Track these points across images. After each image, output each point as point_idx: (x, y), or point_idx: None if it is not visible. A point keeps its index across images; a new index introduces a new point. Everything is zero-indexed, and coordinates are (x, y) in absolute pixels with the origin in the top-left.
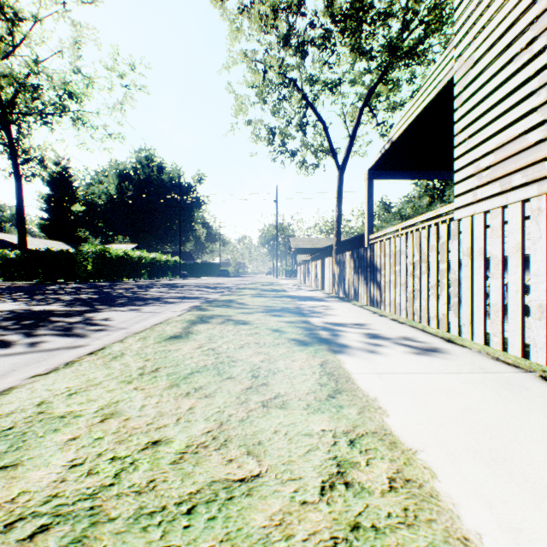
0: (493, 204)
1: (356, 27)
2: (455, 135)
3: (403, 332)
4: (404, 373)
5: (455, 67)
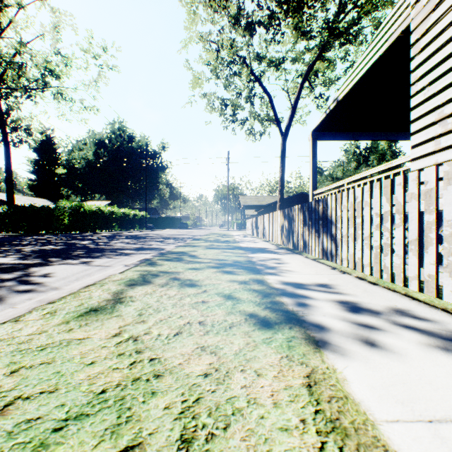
0: None
1: (299, 8)
2: (412, 84)
3: (388, 300)
4: None
5: (412, 14)
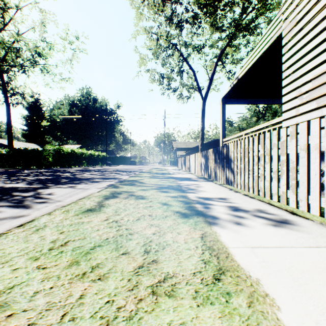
0: (311, 116)
1: (214, 11)
2: (283, 71)
3: (256, 206)
4: (273, 247)
5: (283, 26)
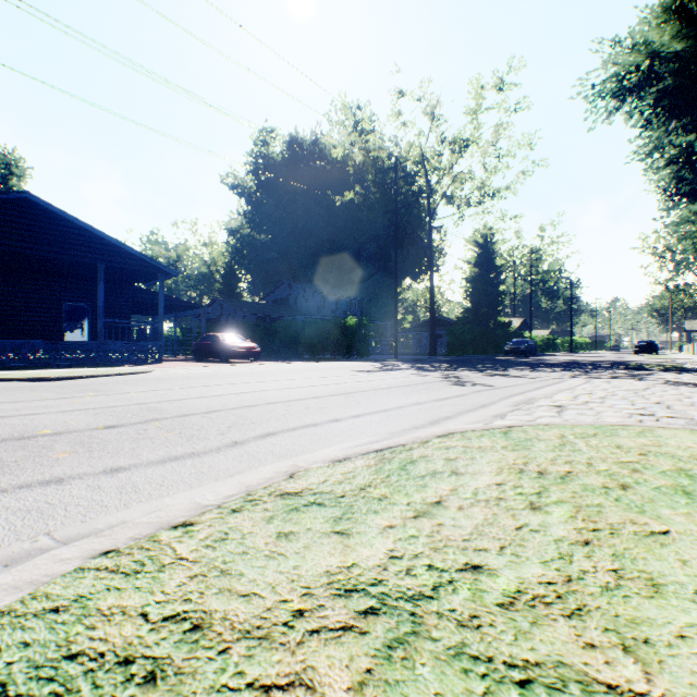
0: None
1: None
2: None
3: None
4: None
5: None
